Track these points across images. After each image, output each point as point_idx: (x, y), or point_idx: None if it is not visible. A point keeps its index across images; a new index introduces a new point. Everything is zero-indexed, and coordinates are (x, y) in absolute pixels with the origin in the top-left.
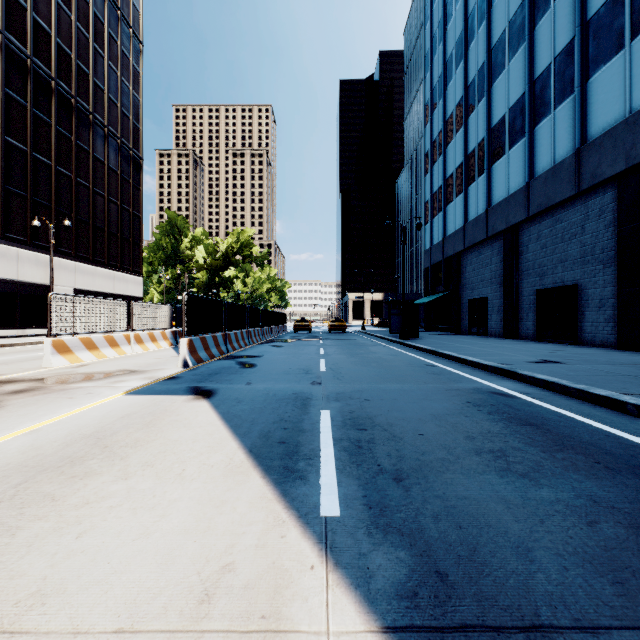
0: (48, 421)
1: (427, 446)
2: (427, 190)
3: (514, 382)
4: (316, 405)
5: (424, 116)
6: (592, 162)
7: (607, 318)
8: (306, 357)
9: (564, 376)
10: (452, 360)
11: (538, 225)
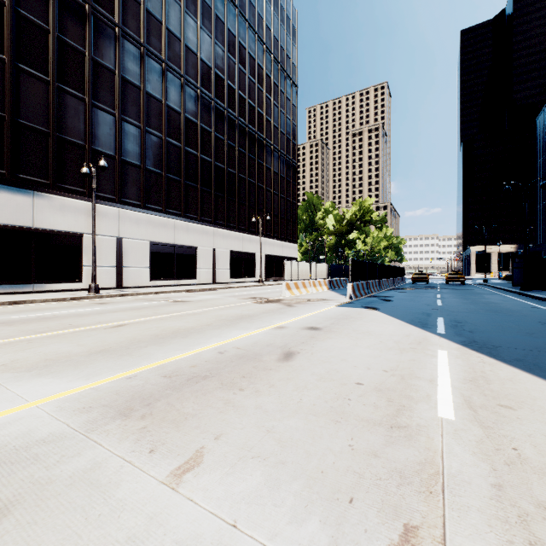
0: (320, 311)
1: (491, 329)
2: None
3: None
4: (435, 316)
5: None
6: None
7: None
8: (426, 298)
9: None
10: None
11: None
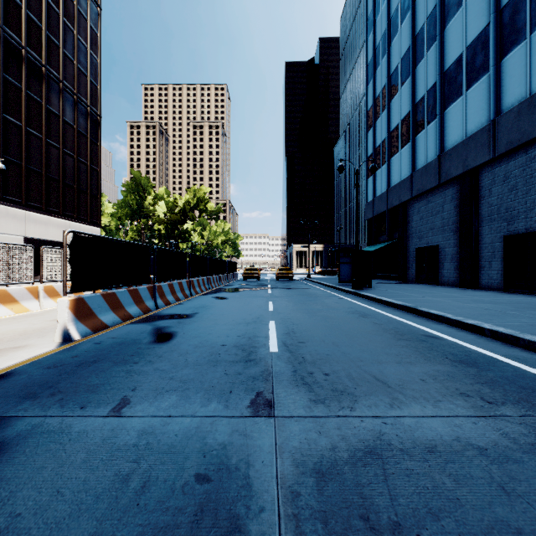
0: None
1: None
2: (369, 145)
3: None
4: None
5: (366, 76)
6: None
7: None
8: (251, 317)
9: None
10: (448, 324)
11: (505, 166)
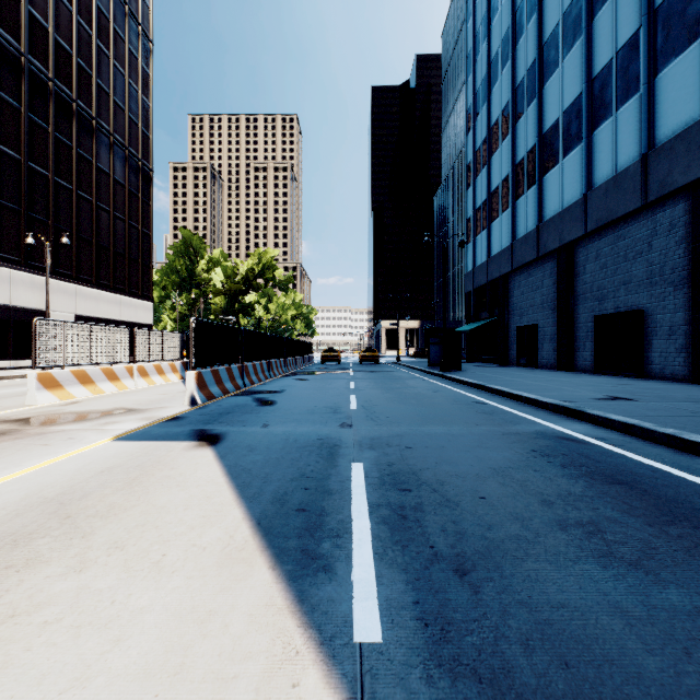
0: (5, 478)
1: (493, 516)
2: (469, 205)
3: (583, 424)
4: (346, 455)
5: (466, 123)
6: (661, 169)
7: (679, 348)
8: (334, 392)
9: (643, 417)
10: (503, 396)
11: (597, 242)
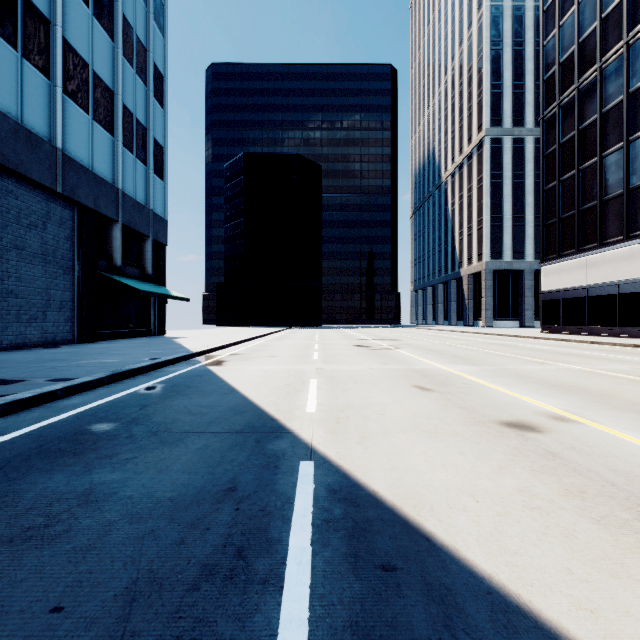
0: None
1: (115, 553)
2: None
3: None
4: None
5: None
6: None
7: None
8: None
9: None
10: None
11: None
